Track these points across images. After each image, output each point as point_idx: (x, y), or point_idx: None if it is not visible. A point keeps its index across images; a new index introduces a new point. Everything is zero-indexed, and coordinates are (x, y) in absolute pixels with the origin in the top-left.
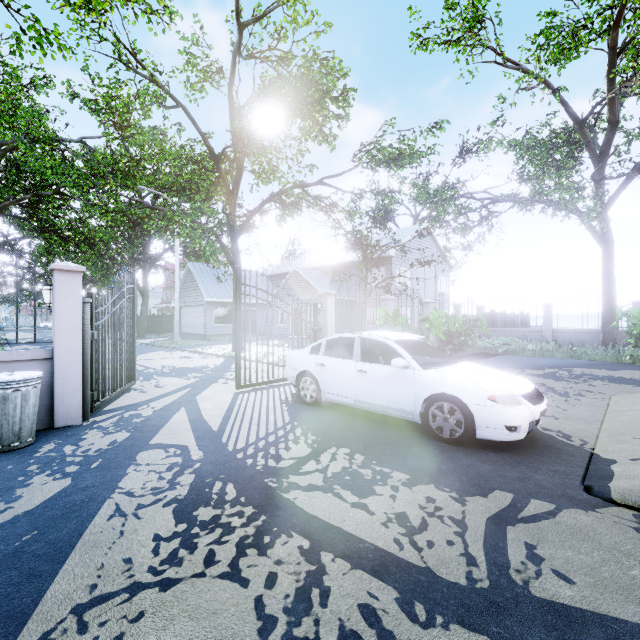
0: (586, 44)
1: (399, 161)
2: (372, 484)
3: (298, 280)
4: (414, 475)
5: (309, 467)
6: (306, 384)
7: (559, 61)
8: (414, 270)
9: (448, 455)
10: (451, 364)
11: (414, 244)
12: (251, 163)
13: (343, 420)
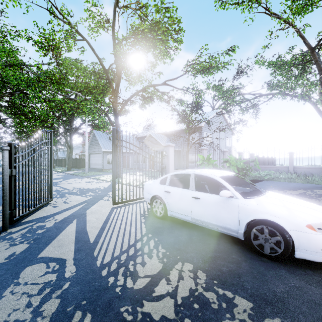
0: (317, 2)
1: (210, 69)
2: (221, 317)
3: (152, 140)
4: (255, 302)
5: (161, 289)
6: (157, 204)
7: (300, 14)
8: (214, 134)
9: (274, 273)
10: (261, 193)
11: (214, 120)
12: (126, 75)
13: (183, 232)
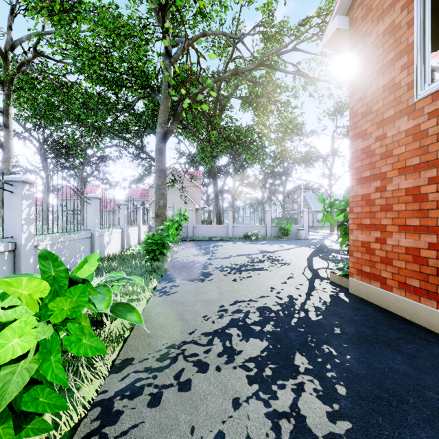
0: None
1: None
2: None
3: None
4: None
5: None
6: None
7: None
8: None
9: None
10: None
11: None
12: None
13: None
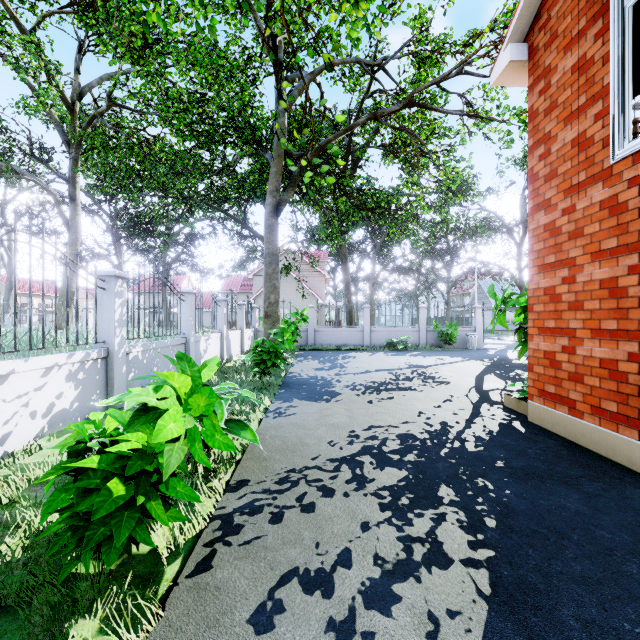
0: None
1: None
2: None
3: None
4: None
5: None
6: None
7: None
8: None
9: None
10: None
11: None
12: None
13: None
